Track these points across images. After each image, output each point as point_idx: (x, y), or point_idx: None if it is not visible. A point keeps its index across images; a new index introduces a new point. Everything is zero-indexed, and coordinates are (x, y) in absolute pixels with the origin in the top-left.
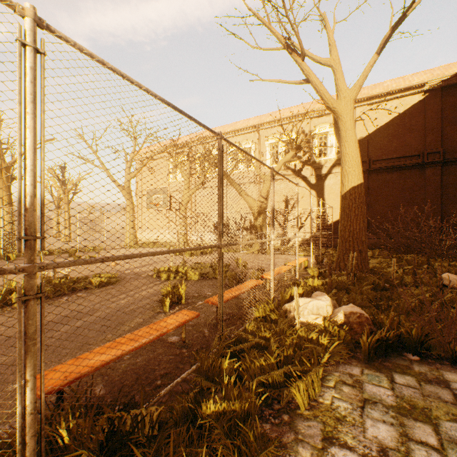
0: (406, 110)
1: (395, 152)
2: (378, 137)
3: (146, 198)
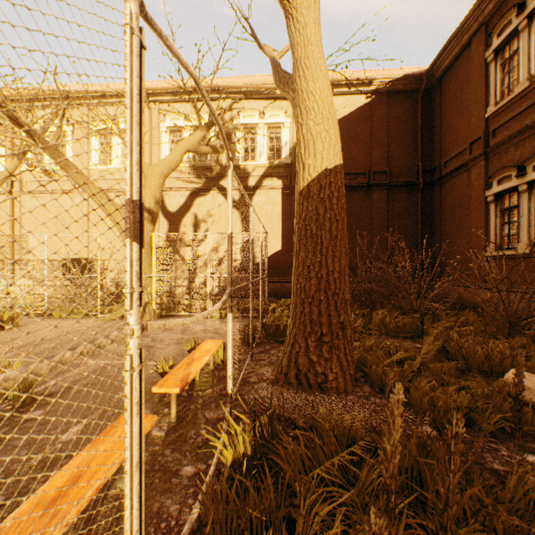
0: (352, 112)
1: None
2: None
3: None
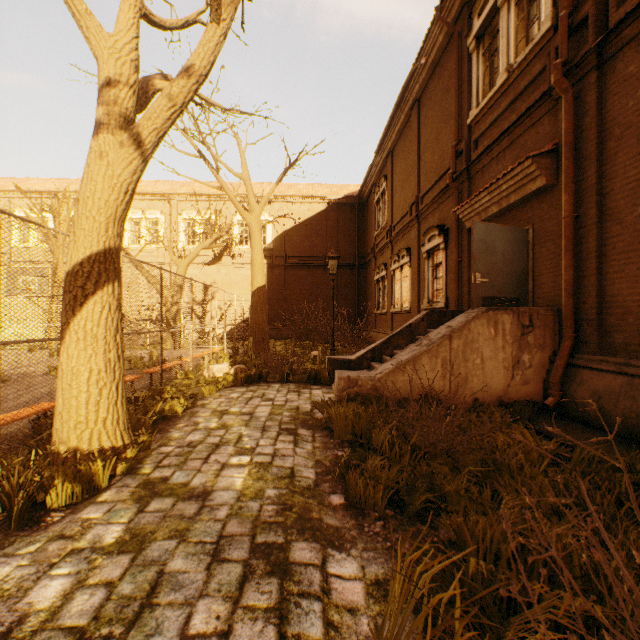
0: (314, 215)
1: (306, 251)
2: (294, 235)
3: (6, 280)
